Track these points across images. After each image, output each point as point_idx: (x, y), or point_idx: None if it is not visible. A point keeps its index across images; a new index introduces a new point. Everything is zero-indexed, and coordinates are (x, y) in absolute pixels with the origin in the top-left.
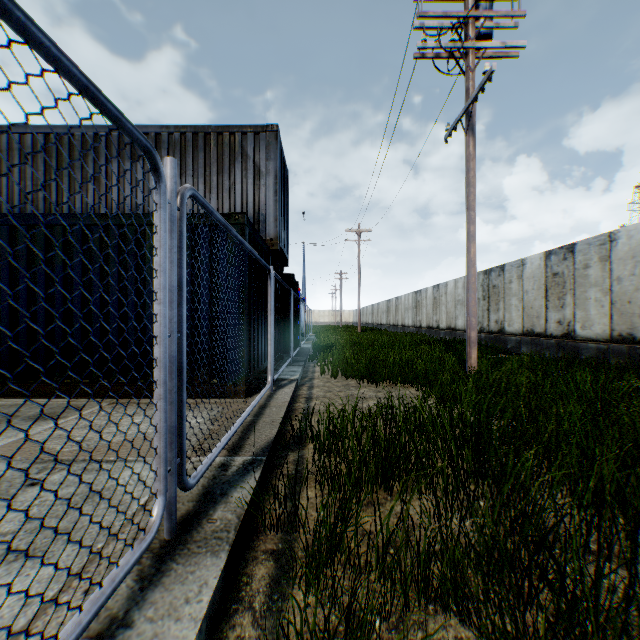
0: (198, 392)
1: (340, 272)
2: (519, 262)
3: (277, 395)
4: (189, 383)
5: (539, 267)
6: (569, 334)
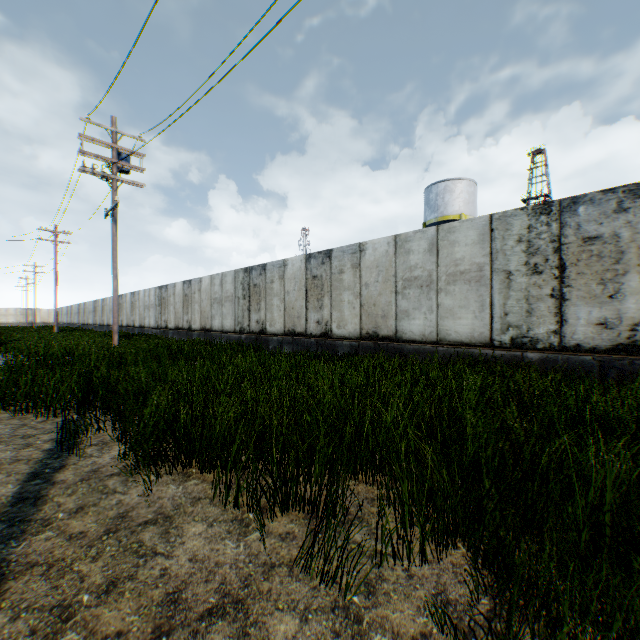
0: None
1: (35, 265)
2: (174, 285)
3: None
4: None
5: (181, 290)
6: (190, 328)
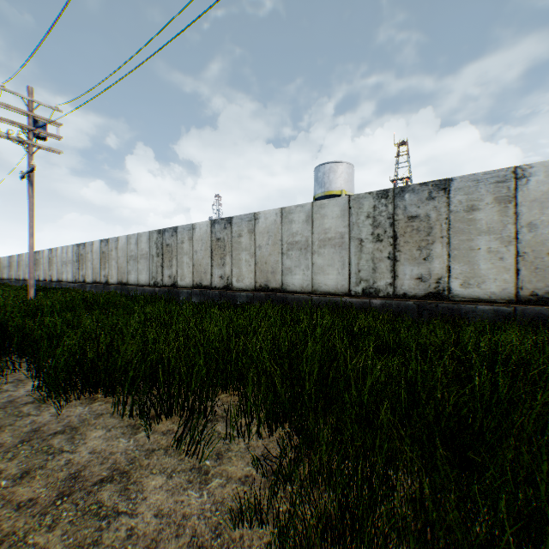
0: None
1: None
2: (92, 243)
3: None
4: None
5: (99, 247)
6: (108, 282)
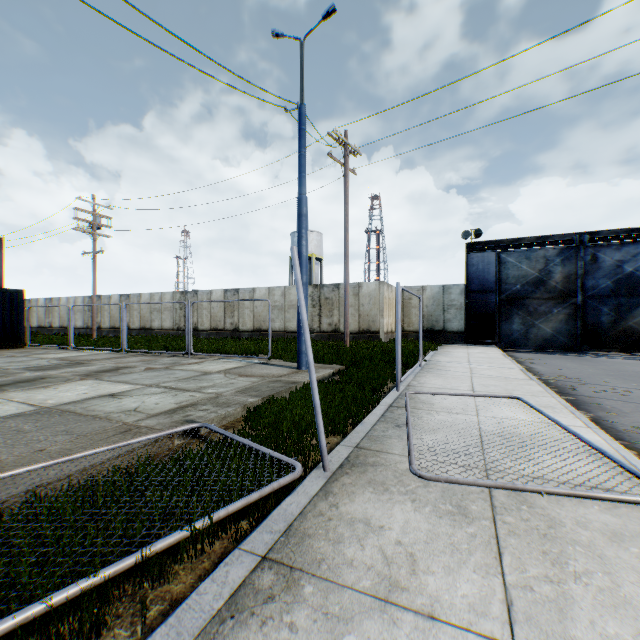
0: (6, 348)
1: None
2: (110, 296)
3: (36, 347)
4: (2, 345)
5: (118, 300)
6: (129, 327)
